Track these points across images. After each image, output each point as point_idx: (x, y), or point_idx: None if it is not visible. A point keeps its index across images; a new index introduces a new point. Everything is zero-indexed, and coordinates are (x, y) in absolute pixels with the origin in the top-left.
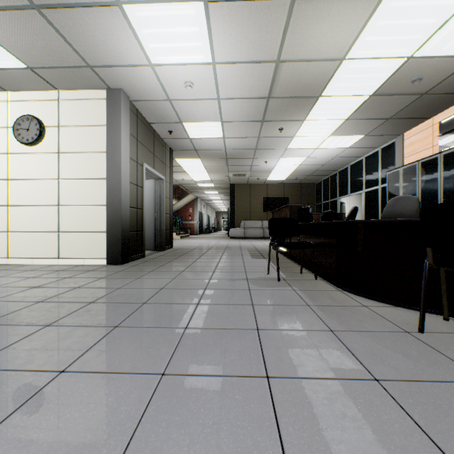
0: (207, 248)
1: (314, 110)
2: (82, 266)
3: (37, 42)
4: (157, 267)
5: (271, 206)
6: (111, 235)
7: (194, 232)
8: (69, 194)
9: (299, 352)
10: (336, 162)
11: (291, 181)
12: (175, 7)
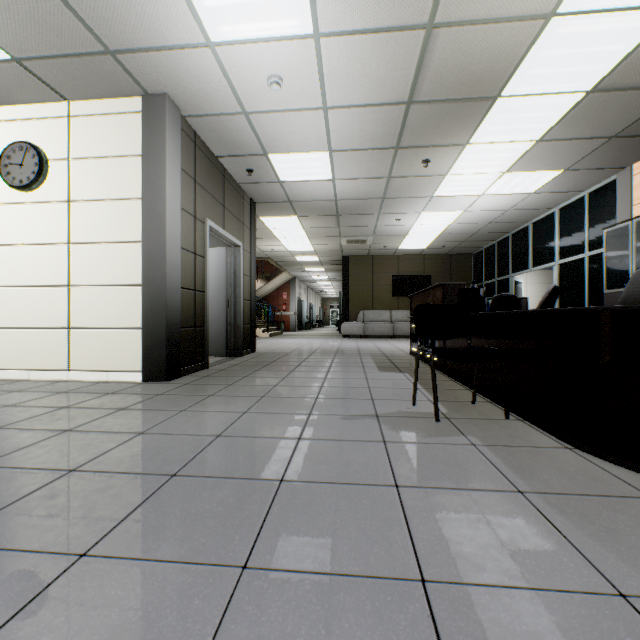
0: (307, 353)
1: (485, 124)
2: (103, 384)
3: (15, 5)
4: (223, 386)
5: (404, 289)
6: (149, 333)
7: (289, 327)
8: (85, 266)
9: None
10: (510, 217)
11: (436, 250)
12: None
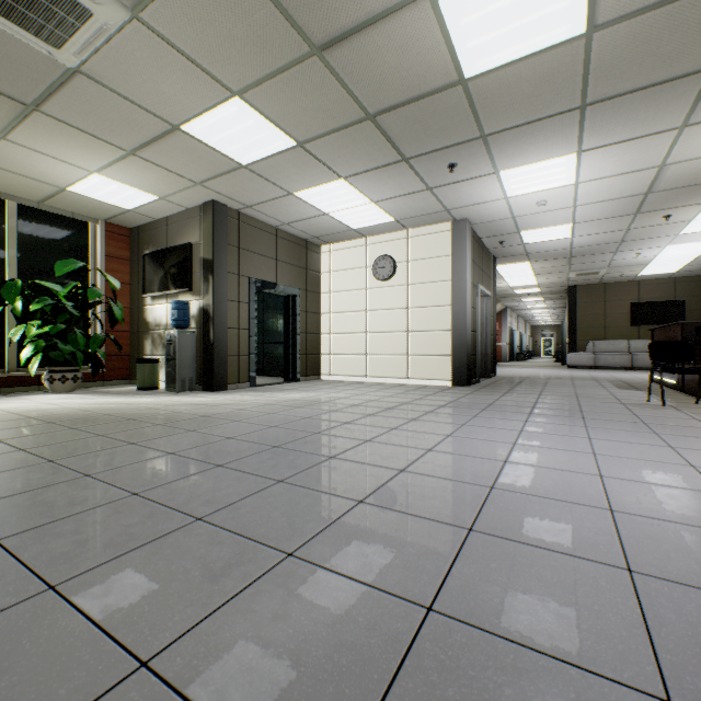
0: (543, 378)
1: None
2: (432, 386)
3: (415, 205)
4: (506, 390)
5: (646, 317)
6: (456, 358)
7: (500, 358)
8: (417, 321)
9: (680, 431)
10: None
11: (691, 272)
12: (547, 162)
